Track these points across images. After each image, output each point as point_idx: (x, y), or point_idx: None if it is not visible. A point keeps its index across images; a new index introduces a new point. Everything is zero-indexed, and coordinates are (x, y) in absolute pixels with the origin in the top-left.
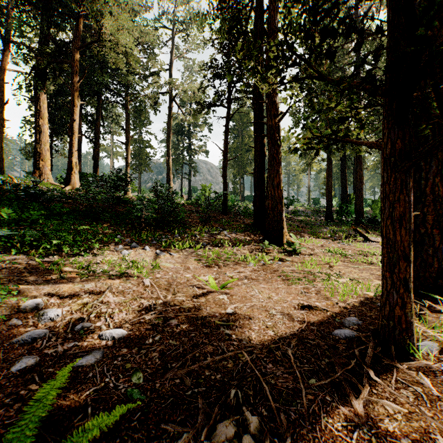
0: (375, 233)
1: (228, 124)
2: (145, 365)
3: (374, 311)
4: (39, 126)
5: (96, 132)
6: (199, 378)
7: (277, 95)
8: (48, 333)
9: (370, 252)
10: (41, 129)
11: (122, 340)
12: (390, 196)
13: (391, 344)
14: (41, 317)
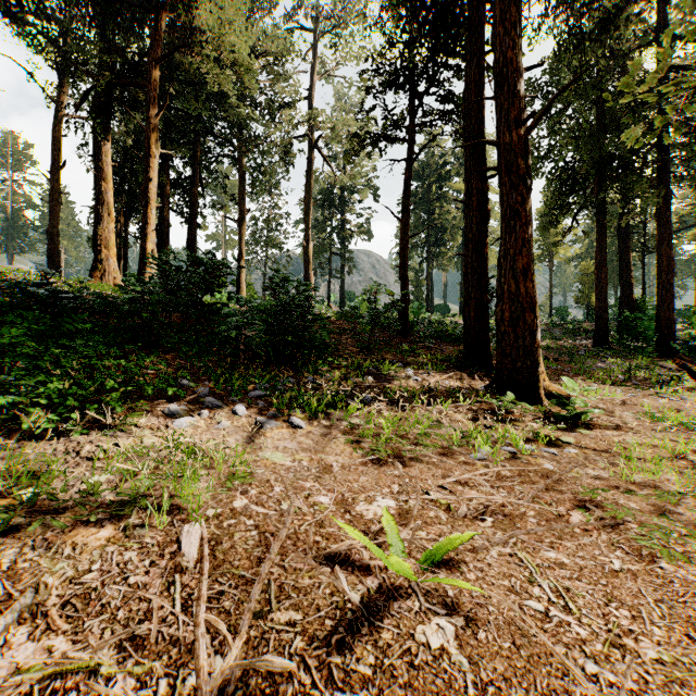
0: None
1: (409, 170)
2: None
3: None
4: (101, 195)
5: (192, 204)
6: None
7: (522, 80)
8: None
9: None
10: (104, 199)
11: None
12: None
13: None
14: None
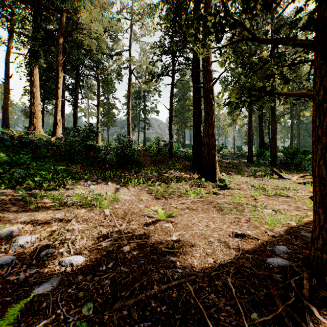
0: (286, 172)
1: (173, 89)
2: (96, 293)
3: (300, 240)
4: (33, 93)
5: (75, 97)
6: (145, 309)
7: (211, 65)
8: (15, 260)
9: (285, 187)
10: (35, 95)
11: (79, 267)
12: (322, 138)
13: (324, 275)
14: (12, 244)
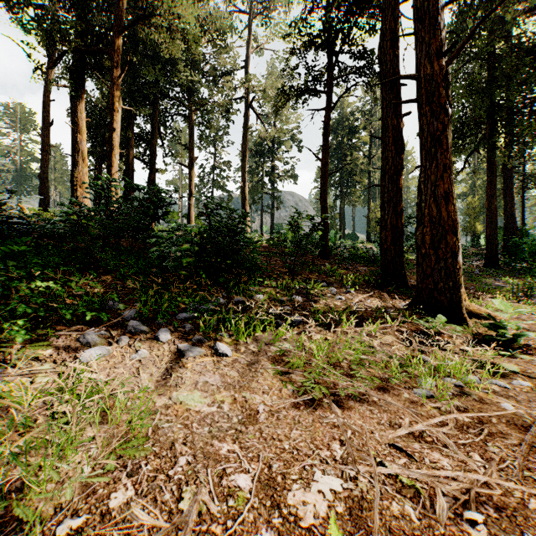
0: None
1: (328, 118)
2: None
3: None
4: (77, 144)
5: (152, 153)
6: None
7: (442, 15)
8: None
9: None
10: (80, 148)
11: None
12: None
13: None
14: None
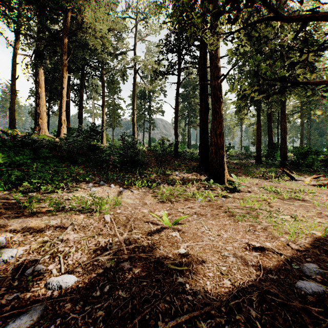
0: (298, 173)
1: (178, 88)
2: None
3: None
4: (39, 93)
5: (80, 98)
6: None
7: (219, 61)
8: None
9: (300, 190)
10: (40, 95)
11: (69, 290)
12: None
13: None
14: None
